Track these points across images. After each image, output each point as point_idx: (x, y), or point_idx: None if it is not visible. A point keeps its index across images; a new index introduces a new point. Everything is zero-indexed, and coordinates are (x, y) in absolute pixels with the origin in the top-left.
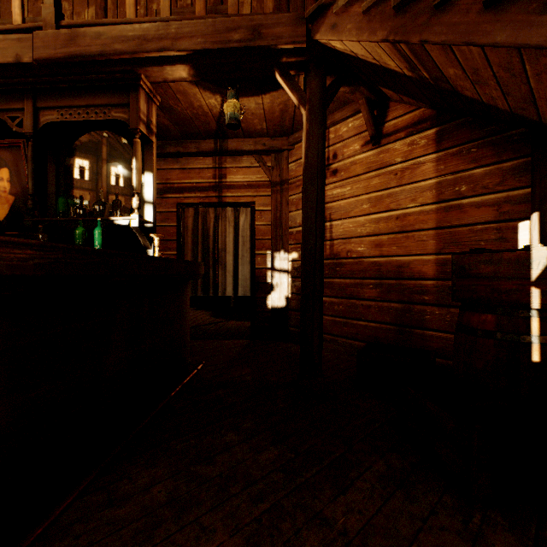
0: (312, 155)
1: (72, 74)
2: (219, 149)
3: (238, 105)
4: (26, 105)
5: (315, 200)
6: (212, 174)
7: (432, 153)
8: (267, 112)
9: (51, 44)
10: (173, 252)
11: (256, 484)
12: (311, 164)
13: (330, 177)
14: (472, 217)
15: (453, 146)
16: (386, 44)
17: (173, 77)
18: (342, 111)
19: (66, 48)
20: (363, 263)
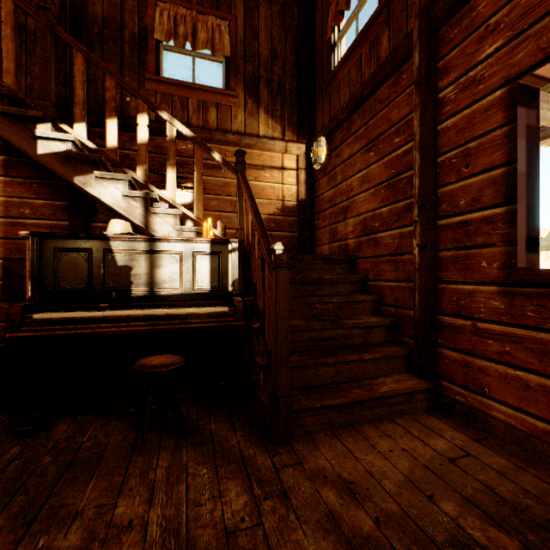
0: None
1: None
2: None
3: None
4: None
5: None
6: None
7: (1, 176)
8: None
9: None
10: None
11: None
12: None
13: None
14: None
15: (19, 177)
16: None
17: None
18: None
19: None
20: None
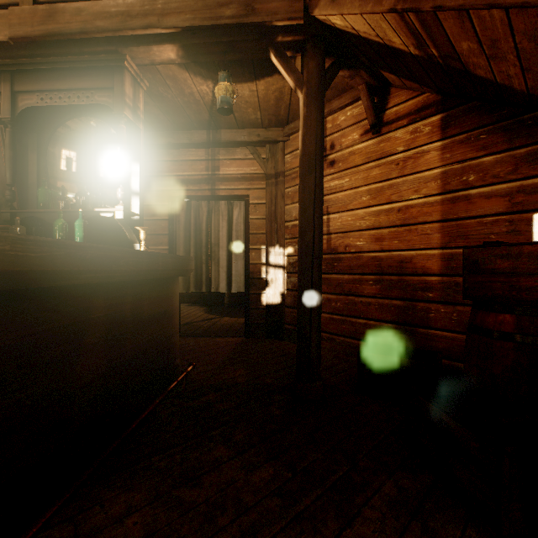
0: (310, 142)
1: (52, 55)
2: (212, 140)
3: (230, 88)
4: (4, 89)
5: (313, 190)
6: (205, 166)
7: (437, 141)
8: (261, 100)
9: (28, 20)
10: (165, 247)
11: (248, 513)
12: (309, 151)
13: (327, 168)
14: (481, 208)
15: (460, 133)
16: (393, 16)
17: (161, 59)
18: (340, 99)
19: (44, 25)
20: (362, 258)
